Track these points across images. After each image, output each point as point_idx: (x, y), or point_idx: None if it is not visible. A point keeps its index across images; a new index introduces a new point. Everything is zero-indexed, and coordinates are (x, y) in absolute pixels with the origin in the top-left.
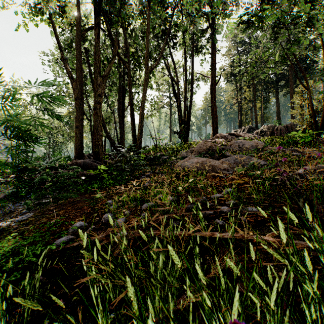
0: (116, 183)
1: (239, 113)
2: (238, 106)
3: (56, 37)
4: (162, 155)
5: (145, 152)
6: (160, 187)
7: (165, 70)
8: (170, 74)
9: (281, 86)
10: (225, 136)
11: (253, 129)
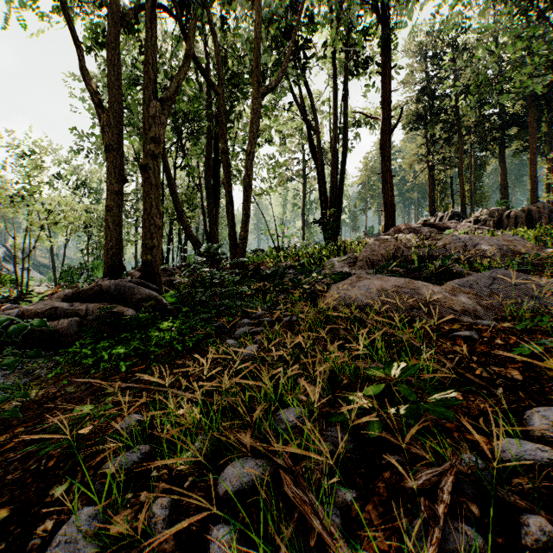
0: (176, 342)
1: (430, 188)
2: (429, 175)
3: (66, 19)
4: (289, 267)
5: (257, 260)
6: (288, 365)
7: (295, 109)
8: (304, 113)
9: (509, 138)
10: (414, 230)
11: (459, 216)
